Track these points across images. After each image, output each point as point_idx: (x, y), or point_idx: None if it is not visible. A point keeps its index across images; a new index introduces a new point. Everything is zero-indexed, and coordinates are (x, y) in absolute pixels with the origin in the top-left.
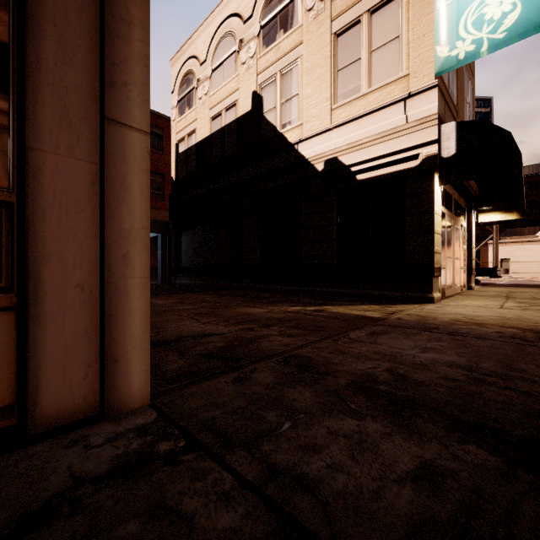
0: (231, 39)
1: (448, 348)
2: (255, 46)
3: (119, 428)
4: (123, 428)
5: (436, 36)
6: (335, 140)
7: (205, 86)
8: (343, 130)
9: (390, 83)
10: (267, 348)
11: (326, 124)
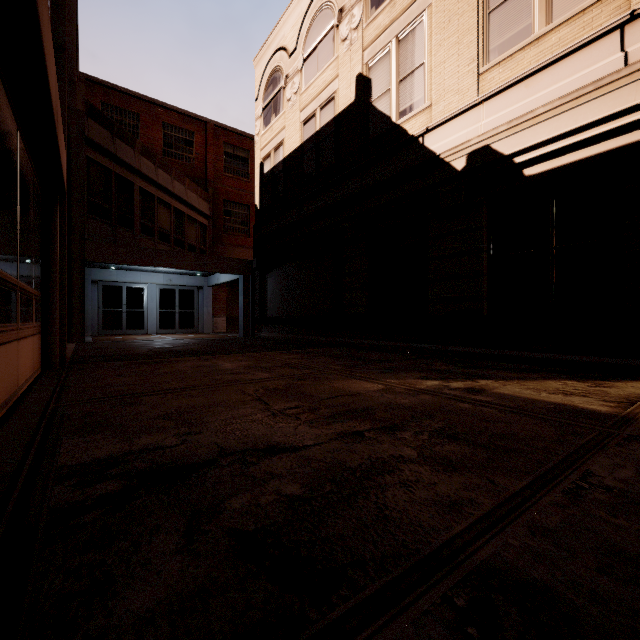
0: (328, 11)
1: None
2: (360, 12)
3: None
4: None
5: None
6: (485, 119)
7: (295, 82)
8: (500, 101)
9: (589, 7)
10: (405, 520)
11: (470, 98)
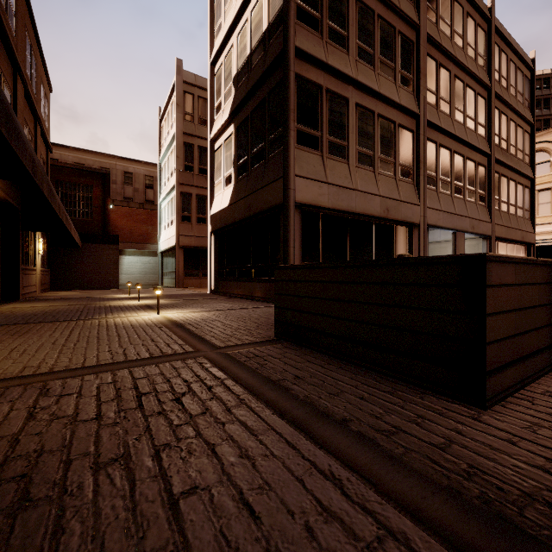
0: None
1: None
2: None
3: None
4: None
5: None
6: None
7: None
8: None
9: (546, 216)
10: None
11: None
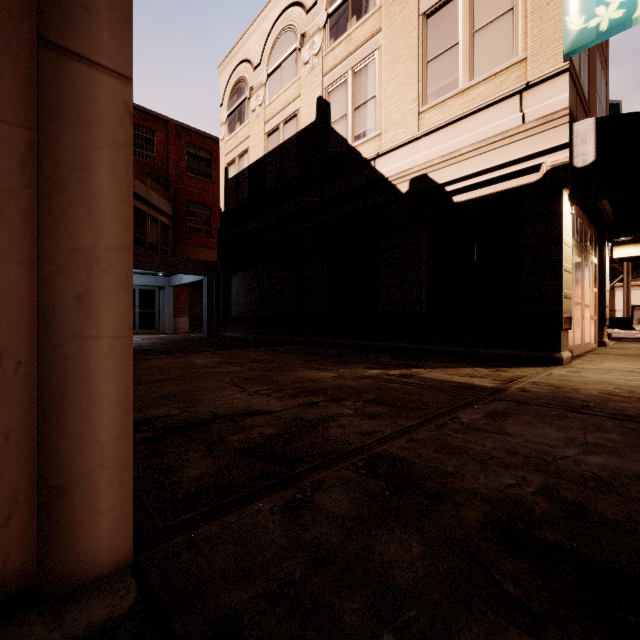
0: (291, 34)
1: (625, 446)
2: (320, 41)
3: (53, 634)
4: (61, 634)
5: (566, 3)
6: (424, 152)
7: (259, 95)
8: (435, 138)
9: (499, 73)
10: (339, 440)
11: (413, 132)
